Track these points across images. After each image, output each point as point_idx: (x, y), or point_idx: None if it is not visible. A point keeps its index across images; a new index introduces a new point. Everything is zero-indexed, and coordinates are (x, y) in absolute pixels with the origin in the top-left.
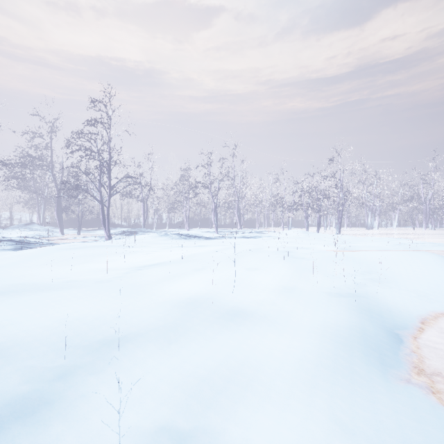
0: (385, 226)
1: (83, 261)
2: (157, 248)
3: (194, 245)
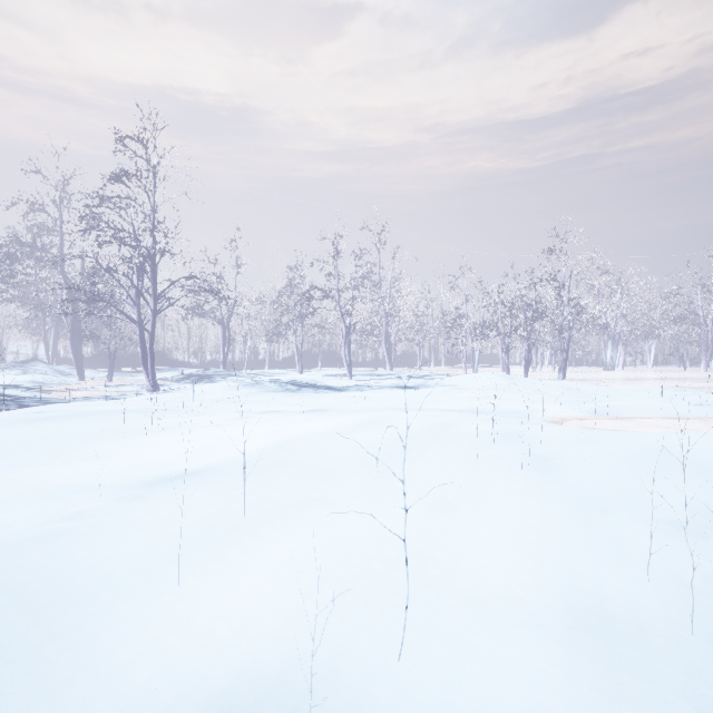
0: (631, 364)
1: (34, 459)
2: (224, 416)
3: (302, 410)
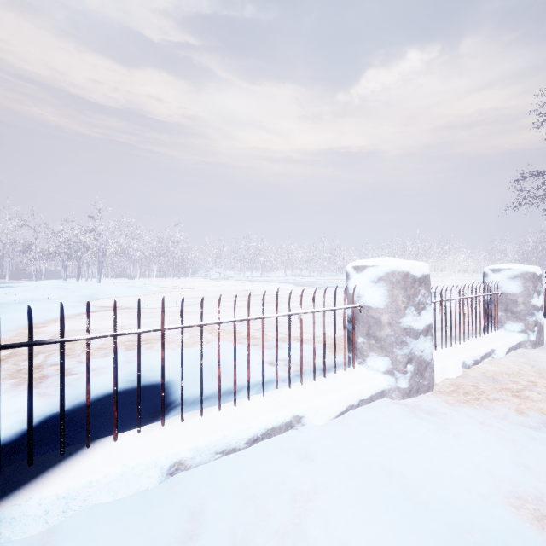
0: (149, 276)
1: None
2: None
3: None
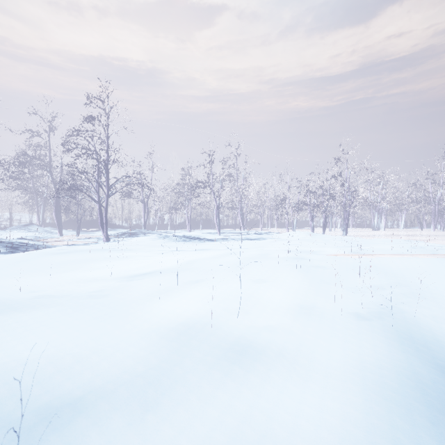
0: (391, 227)
1: (69, 269)
2: (154, 252)
3: (194, 249)
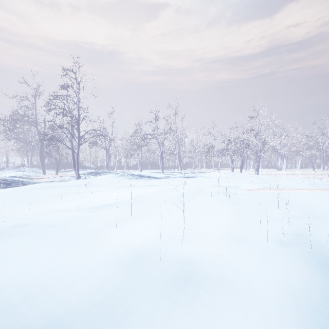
0: (290, 168)
1: (46, 201)
2: (113, 187)
3: (144, 185)
